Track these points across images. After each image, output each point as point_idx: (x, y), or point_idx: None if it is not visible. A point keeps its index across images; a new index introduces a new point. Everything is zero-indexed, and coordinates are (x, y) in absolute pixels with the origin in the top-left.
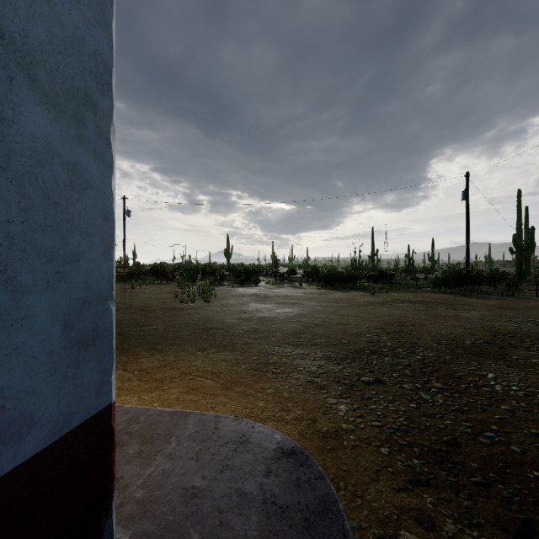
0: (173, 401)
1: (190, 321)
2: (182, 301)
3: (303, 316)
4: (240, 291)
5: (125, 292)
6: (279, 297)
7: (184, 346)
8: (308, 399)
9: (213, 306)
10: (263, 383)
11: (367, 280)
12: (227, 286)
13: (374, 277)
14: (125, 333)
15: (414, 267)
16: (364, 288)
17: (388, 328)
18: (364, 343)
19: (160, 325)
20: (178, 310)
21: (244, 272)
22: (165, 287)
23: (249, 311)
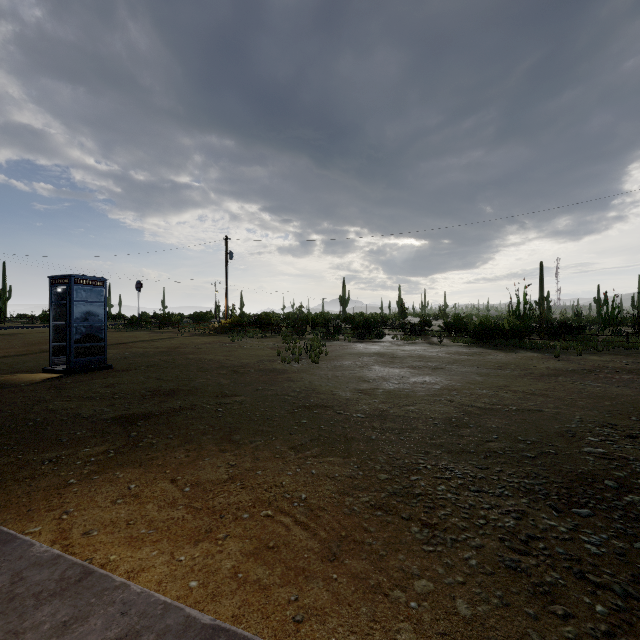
0: (225, 578)
1: (289, 391)
2: (284, 360)
3: (455, 391)
4: (358, 348)
5: (222, 347)
6: (412, 358)
7: (272, 438)
8: (525, 639)
9: (322, 368)
10: (404, 554)
11: (539, 335)
12: (343, 341)
13: (553, 331)
14: (200, 406)
15: (615, 316)
16: (538, 347)
17: (623, 424)
18: (593, 459)
19: (249, 396)
20: (278, 373)
21: (364, 323)
22: (268, 341)
23: (371, 378)
